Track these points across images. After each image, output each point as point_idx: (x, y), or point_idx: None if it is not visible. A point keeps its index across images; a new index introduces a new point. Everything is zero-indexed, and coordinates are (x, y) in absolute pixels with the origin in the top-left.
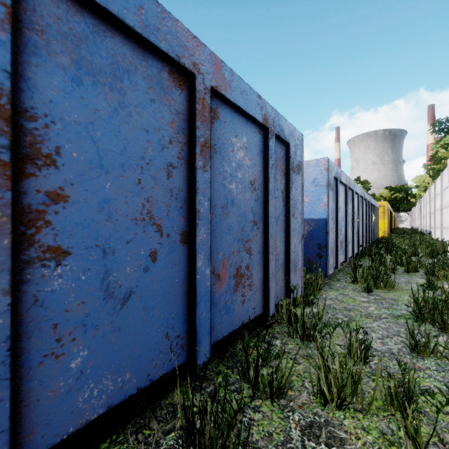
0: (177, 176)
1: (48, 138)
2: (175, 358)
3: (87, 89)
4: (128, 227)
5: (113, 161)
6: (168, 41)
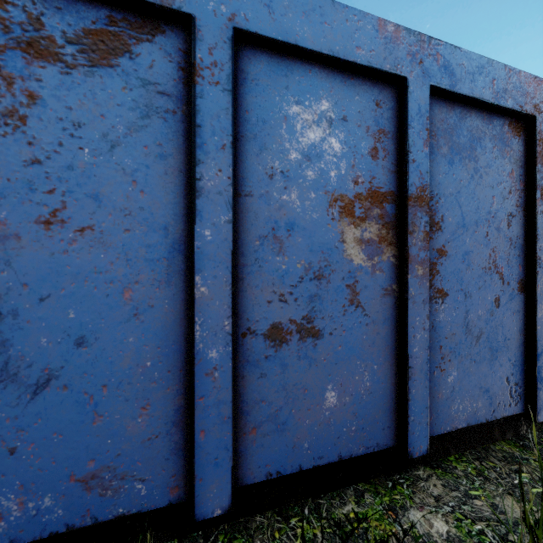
0: (515, 224)
1: (437, 210)
2: (513, 405)
3: (456, 166)
4: (479, 275)
5: (470, 220)
6: (513, 96)
